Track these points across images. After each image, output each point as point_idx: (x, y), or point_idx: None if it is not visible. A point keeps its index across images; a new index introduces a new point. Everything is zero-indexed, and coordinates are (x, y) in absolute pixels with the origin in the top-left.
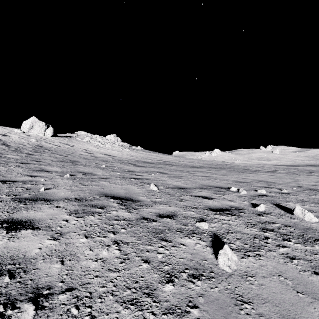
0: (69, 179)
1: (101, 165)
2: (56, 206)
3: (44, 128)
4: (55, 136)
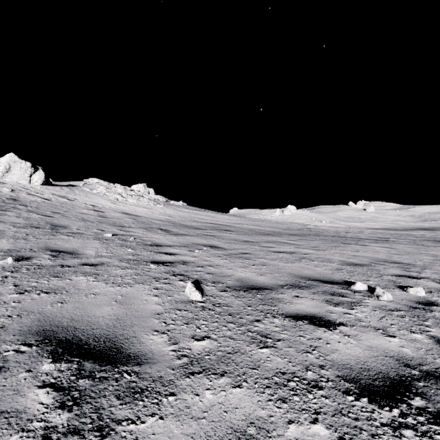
0: (2, 271)
1: (107, 232)
2: None
3: (29, 172)
4: (47, 184)
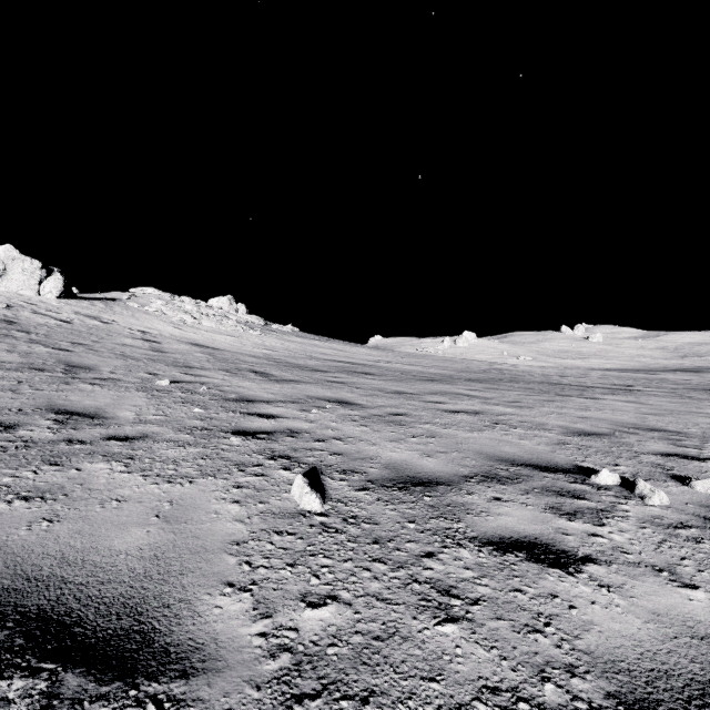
0: None
1: (162, 377)
2: None
3: (38, 276)
4: (68, 297)
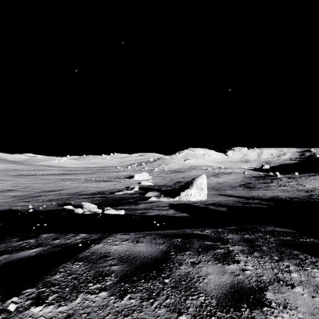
0: None
1: None
2: (3, 174)
3: None
4: None
